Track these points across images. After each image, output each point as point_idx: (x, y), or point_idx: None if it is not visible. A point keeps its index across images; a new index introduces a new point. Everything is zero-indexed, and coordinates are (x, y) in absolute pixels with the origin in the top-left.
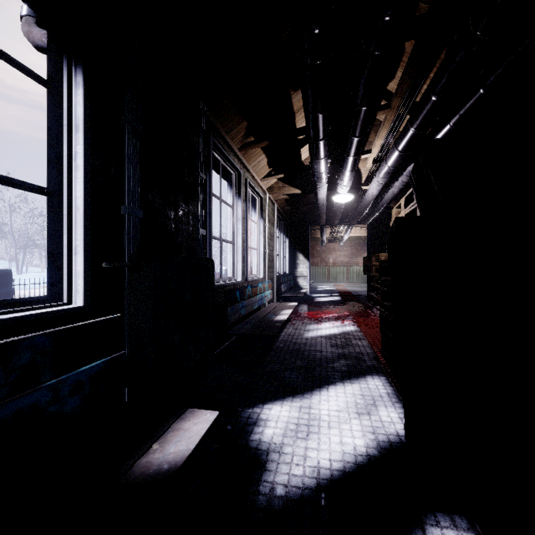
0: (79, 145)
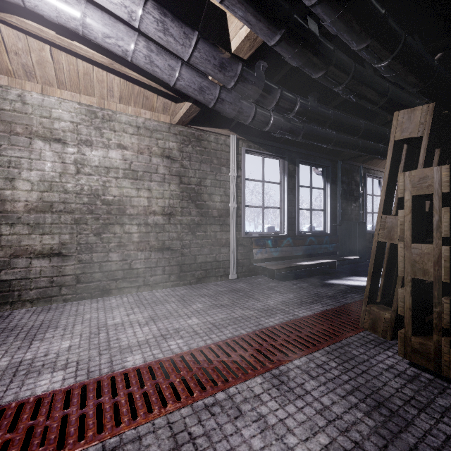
0: (329, 199)
